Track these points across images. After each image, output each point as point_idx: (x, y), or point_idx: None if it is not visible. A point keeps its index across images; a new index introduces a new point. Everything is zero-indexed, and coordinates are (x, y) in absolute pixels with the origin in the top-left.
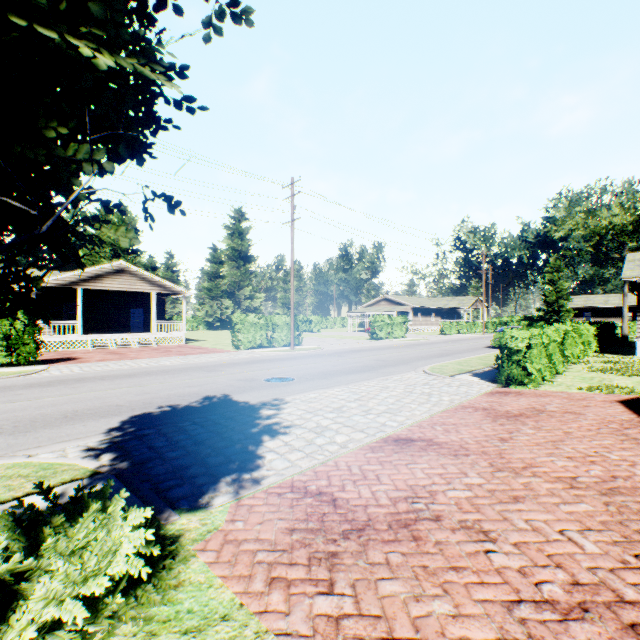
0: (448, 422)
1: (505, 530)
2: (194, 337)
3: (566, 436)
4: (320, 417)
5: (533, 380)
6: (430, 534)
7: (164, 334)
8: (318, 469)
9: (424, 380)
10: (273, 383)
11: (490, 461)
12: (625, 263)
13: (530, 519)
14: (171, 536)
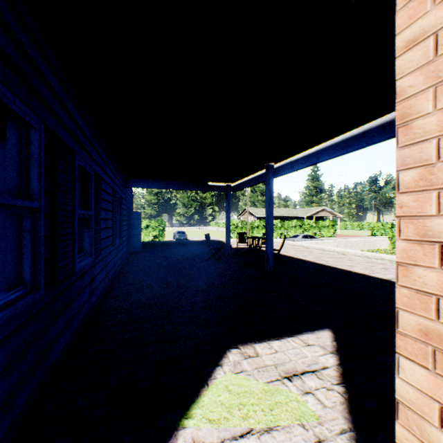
0: None
1: None
2: None
3: None
4: None
5: None
6: None
7: None
8: None
9: None
10: None
11: None
12: None
13: None
14: None
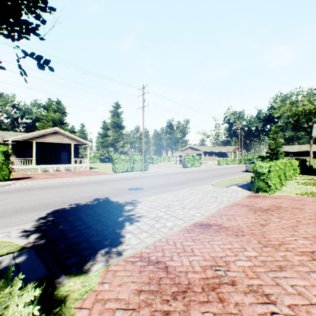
0: (229, 214)
1: (280, 294)
2: (94, 166)
3: (298, 223)
4: (157, 211)
5: (271, 189)
6: (230, 296)
7: (78, 165)
8: (156, 244)
9: (212, 189)
10: (132, 191)
11: (258, 240)
12: (313, 128)
13: (294, 285)
14: (61, 296)
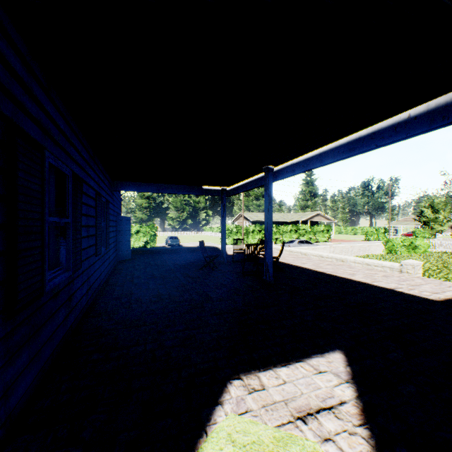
0: None
1: None
2: None
3: None
4: None
5: None
6: None
7: None
8: None
9: None
10: None
11: None
12: None
13: None
14: None
